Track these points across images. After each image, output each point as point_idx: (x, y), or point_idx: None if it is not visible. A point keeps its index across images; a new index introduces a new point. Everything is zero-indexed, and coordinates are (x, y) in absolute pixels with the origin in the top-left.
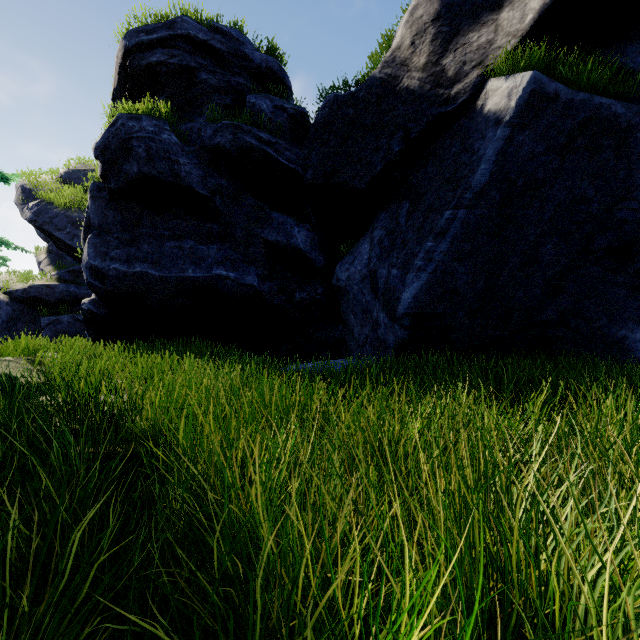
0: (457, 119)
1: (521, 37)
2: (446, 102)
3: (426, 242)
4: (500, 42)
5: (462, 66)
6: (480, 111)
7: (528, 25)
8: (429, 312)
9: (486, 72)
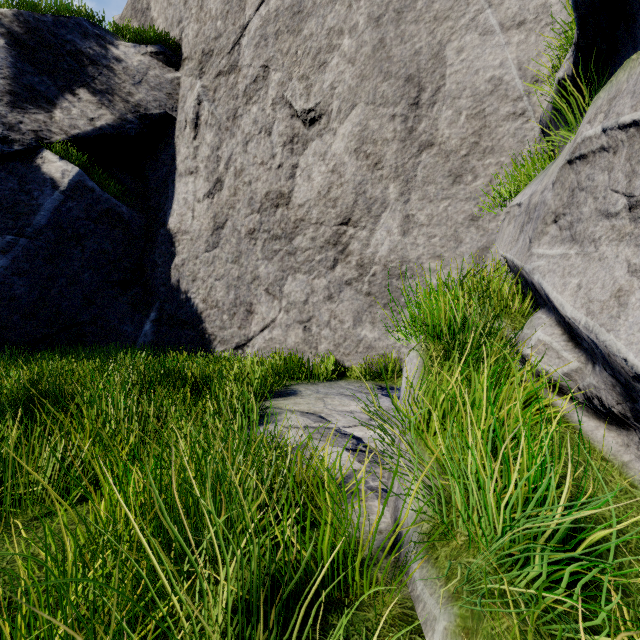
0: (13, 160)
1: (71, 138)
2: (3, 142)
3: None
4: (55, 129)
5: (20, 123)
6: (38, 168)
7: (76, 134)
8: None
9: (43, 142)
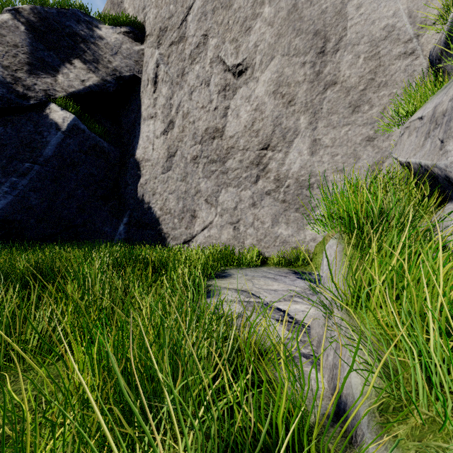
0: (30, 110)
1: (69, 94)
2: (23, 98)
3: (11, 177)
4: (58, 89)
5: (35, 85)
6: (47, 116)
7: (72, 92)
8: (12, 219)
9: (50, 98)
